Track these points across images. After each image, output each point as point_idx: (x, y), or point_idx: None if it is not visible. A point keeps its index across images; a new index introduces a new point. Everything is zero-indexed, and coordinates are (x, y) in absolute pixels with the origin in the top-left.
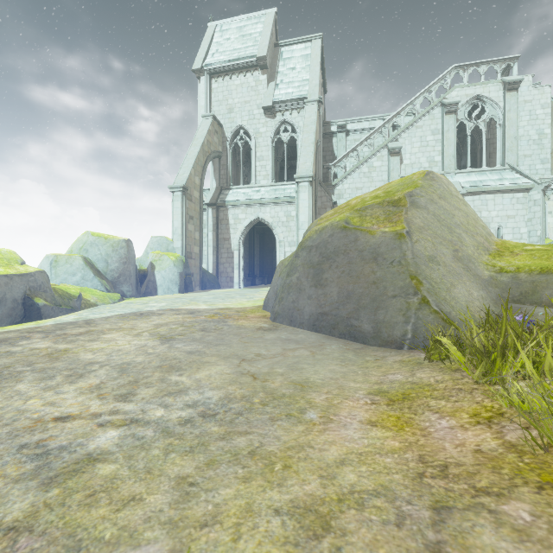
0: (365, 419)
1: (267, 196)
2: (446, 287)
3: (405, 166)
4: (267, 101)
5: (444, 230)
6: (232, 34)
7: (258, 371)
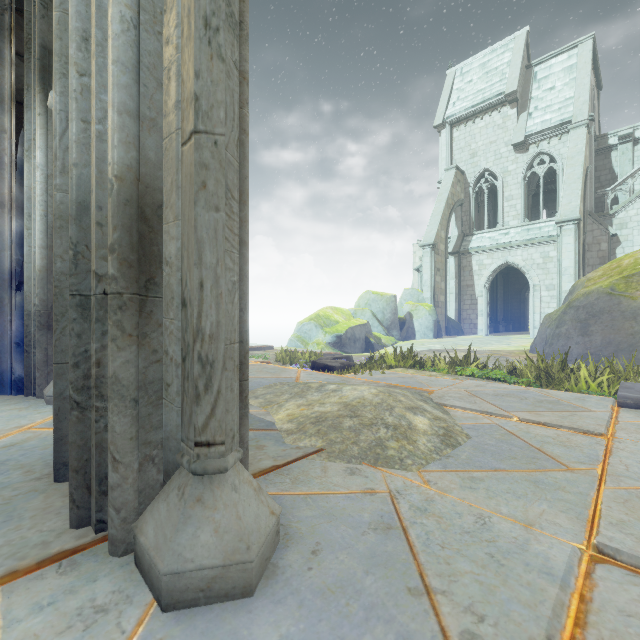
0: None
1: (518, 238)
2: None
3: None
4: (517, 137)
5: None
6: (474, 74)
7: None
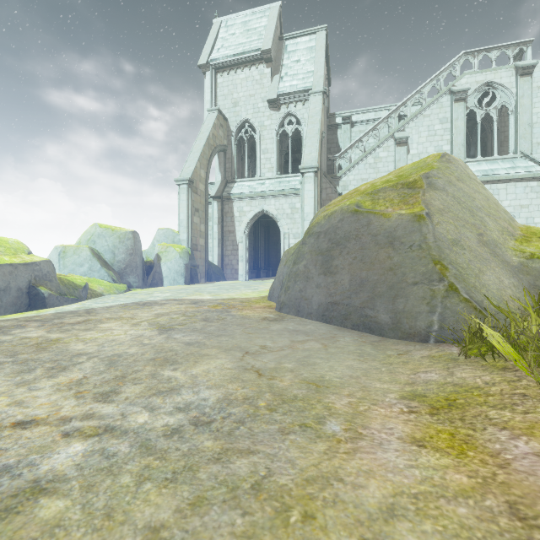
0: (406, 435)
1: (272, 188)
2: (474, 273)
3: (412, 156)
4: (272, 94)
5: (466, 213)
6: (237, 29)
7: (264, 367)
